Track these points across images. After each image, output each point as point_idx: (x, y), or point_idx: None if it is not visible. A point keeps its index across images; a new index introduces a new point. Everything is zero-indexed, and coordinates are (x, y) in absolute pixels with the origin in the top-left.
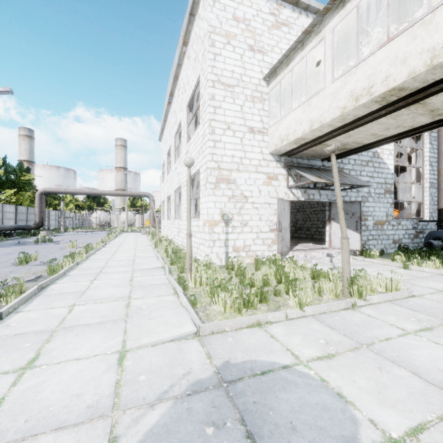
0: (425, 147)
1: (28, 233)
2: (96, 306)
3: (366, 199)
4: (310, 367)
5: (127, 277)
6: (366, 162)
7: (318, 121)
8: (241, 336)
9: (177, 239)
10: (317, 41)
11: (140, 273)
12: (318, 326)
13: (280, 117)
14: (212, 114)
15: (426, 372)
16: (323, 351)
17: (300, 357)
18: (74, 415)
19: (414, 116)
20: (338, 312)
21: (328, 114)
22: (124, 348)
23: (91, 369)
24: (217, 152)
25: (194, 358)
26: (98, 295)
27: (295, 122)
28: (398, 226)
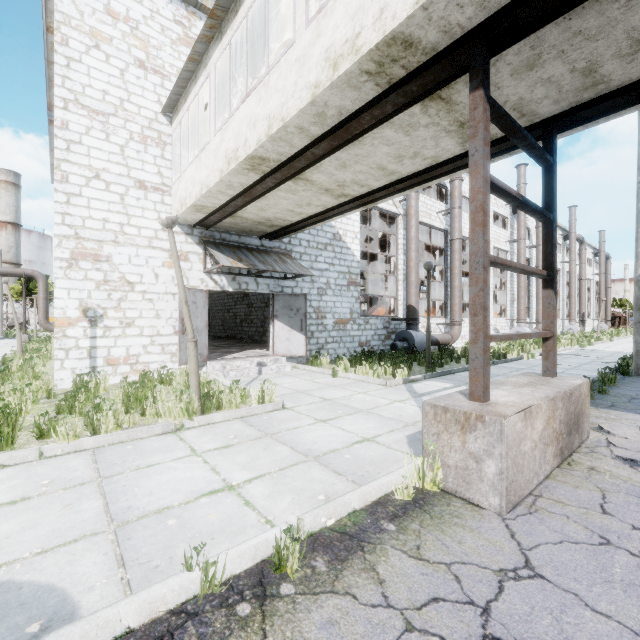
0: (399, 232)
1: None
2: None
3: (324, 291)
4: None
5: None
6: (324, 245)
7: (206, 184)
8: None
9: None
10: (205, 77)
11: None
12: (79, 461)
13: (181, 172)
14: (62, 151)
15: (126, 500)
16: (21, 495)
17: None
18: None
19: (314, 194)
20: (145, 439)
21: (212, 177)
22: None
23: None
24: (74, 212)
25: None
26: None
27: (191, 181)
28: (366, 326)
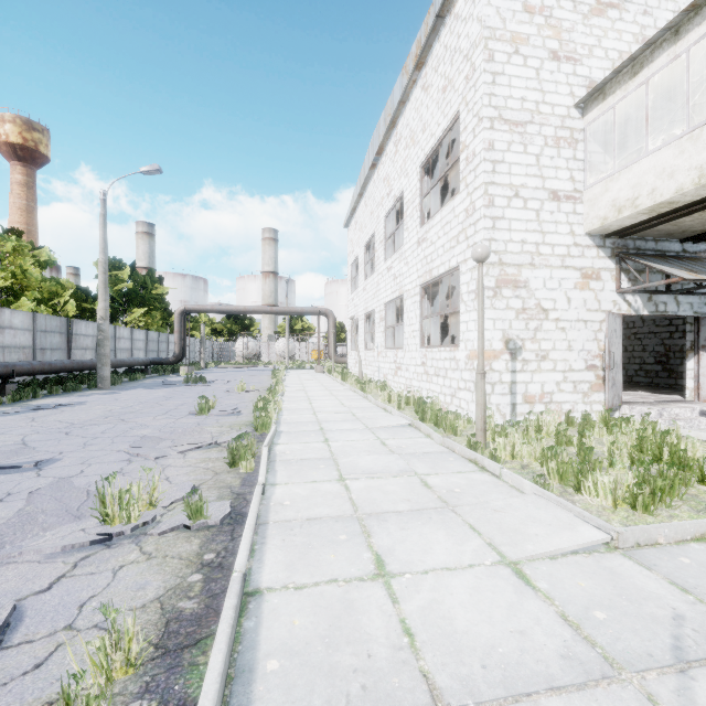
0: None
1: (167, 369)
2: (377, 482)
3: None
4: None
5: (372, 439)
6: None
7: None
8: (701, 555)
9: (393, 380)
10: None
11: (385, 432)
12: None
13: (615, 168)
14: (489, 174)
15: None
16: None
17: None
18: (555, 668)
19: None
20: None
21: None
22: (504, 558)
23: (490, 588)
24: (498, 237)
25: (657, 590)
26: (363, 465)
27: (656, 173)
28: None
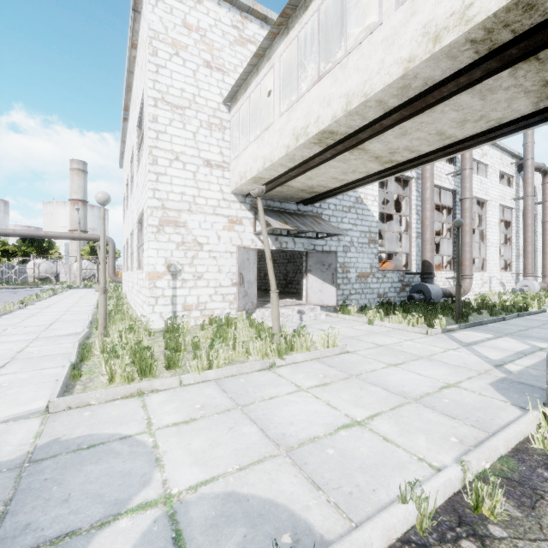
0: (412, 194)
1: None
2: None
3: (348, 248)
4: (155, 434)
5: (16, 348)
6: (348, 208)
7: (269, 159)
8: (106, 408)
9: (131, 296)
10: (268, 68)
11: (44, 341)
12: (211, 390)
13: (240, 150)
14: (153, 140)
15: (275, 427)
16: (188, 416)
17: (153, 425)
18: None
19: (363, 162)
20: (249, 374)
21: (276, 152)
22: None
23: None
24: (161, 188)
25: (14, 440)
26: None
27: (252, 158)
28: (383, 279)
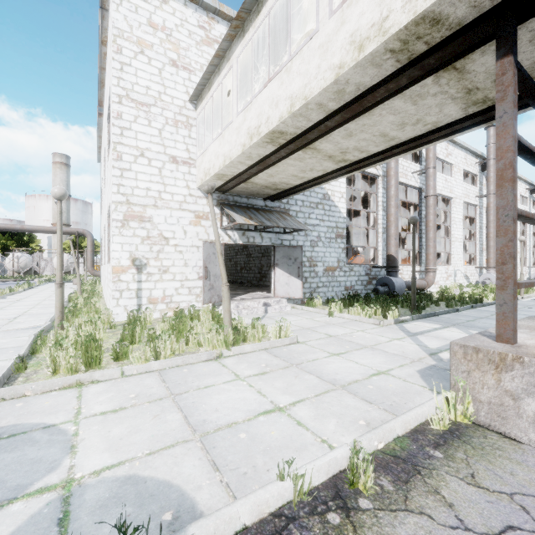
0: (379, 191)
1: None
2: None
3: (316, 243)
4: (79, 423)
5: None
6: (316, 204)
7: (229, 157)
8: (41, 399)
9: (104, 289)
10: (228, 69)
11: (2, 334)
12: (151, 380)
13: (205, 148)
14: (118, 136)
15: (199, 414)
16: (119, 405)
17: (81, 414)
18: None
19: (318, 161)
20: (195, 364)
21: (235, 150)
22: None
23: None
24: (126, 183)
25: None
26: None
27: (214, 155)
28: (350, 272)
